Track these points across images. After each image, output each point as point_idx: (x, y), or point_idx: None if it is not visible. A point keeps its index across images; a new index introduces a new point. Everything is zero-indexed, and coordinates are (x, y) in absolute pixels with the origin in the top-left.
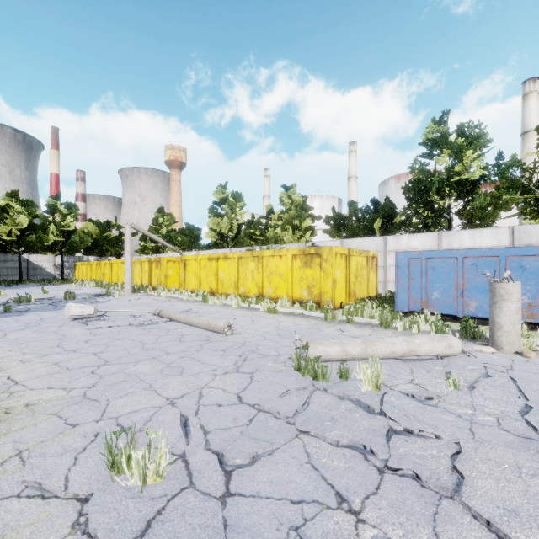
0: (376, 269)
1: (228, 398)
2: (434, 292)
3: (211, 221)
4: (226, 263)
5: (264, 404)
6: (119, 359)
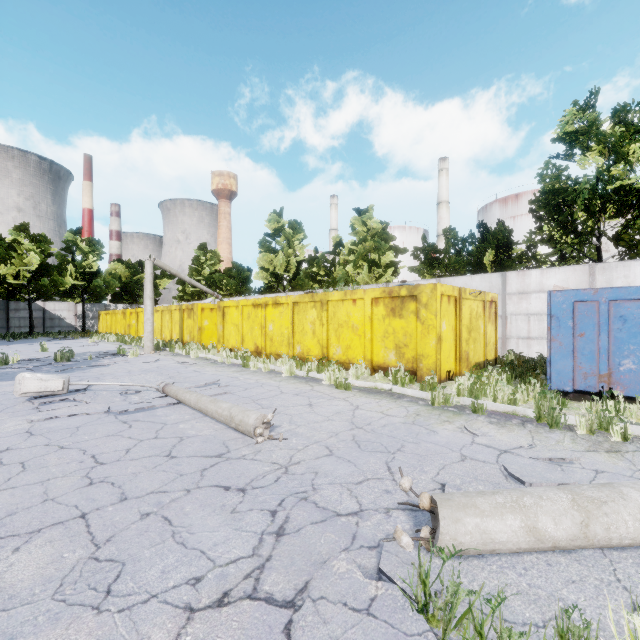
0: (494, 320)
1: None
2: (625, 360)
3: (262, 258)
4: (276, 311)
5: None
6: (6, 518)
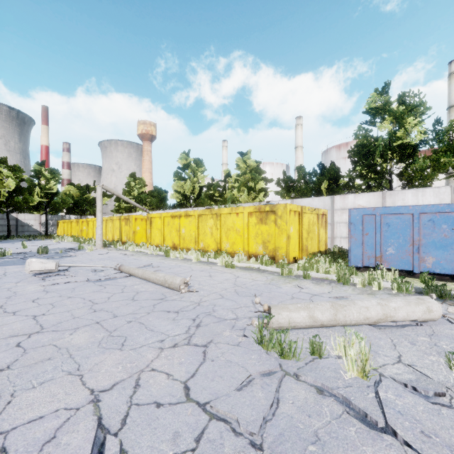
0: (325, 226)
1: (172, 391)
2: (389, 248)
3: (176, 184)
4: (187, 220)
5: (219, 405)
6: (58, 324)
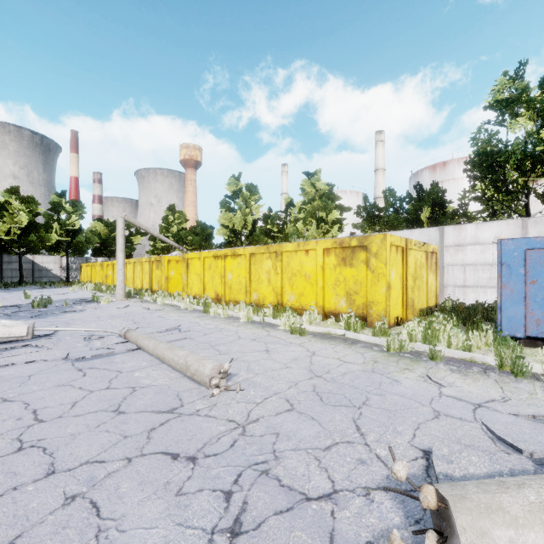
0: (435, 270)
1: None
2: None
3: (223, 217)
4: (234, 261)
5: None
6: None
